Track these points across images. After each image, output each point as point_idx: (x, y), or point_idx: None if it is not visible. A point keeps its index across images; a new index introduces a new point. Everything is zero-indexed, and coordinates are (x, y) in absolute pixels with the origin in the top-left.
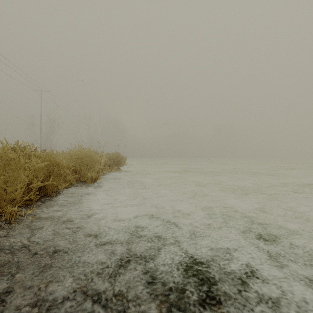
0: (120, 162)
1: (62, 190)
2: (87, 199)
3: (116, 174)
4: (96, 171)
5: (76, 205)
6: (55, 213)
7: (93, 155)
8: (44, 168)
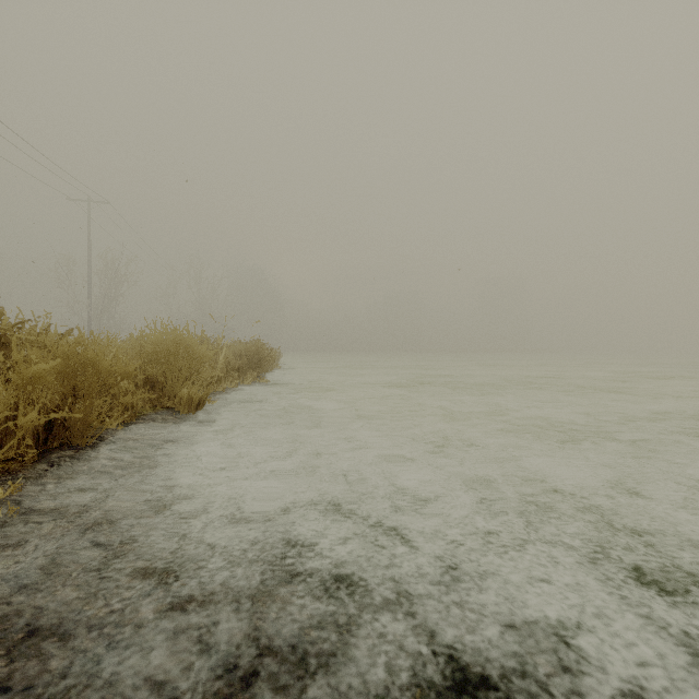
0: (263, 361)
1: (112, 431)
2: (170, 456)
3: (253, 391)
4: (203, 383)
5: (136, 473)
6: (74, 497)
7: (196, 345)
8: (49, 378)
